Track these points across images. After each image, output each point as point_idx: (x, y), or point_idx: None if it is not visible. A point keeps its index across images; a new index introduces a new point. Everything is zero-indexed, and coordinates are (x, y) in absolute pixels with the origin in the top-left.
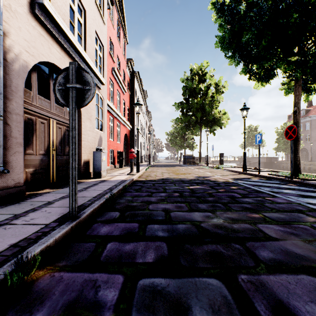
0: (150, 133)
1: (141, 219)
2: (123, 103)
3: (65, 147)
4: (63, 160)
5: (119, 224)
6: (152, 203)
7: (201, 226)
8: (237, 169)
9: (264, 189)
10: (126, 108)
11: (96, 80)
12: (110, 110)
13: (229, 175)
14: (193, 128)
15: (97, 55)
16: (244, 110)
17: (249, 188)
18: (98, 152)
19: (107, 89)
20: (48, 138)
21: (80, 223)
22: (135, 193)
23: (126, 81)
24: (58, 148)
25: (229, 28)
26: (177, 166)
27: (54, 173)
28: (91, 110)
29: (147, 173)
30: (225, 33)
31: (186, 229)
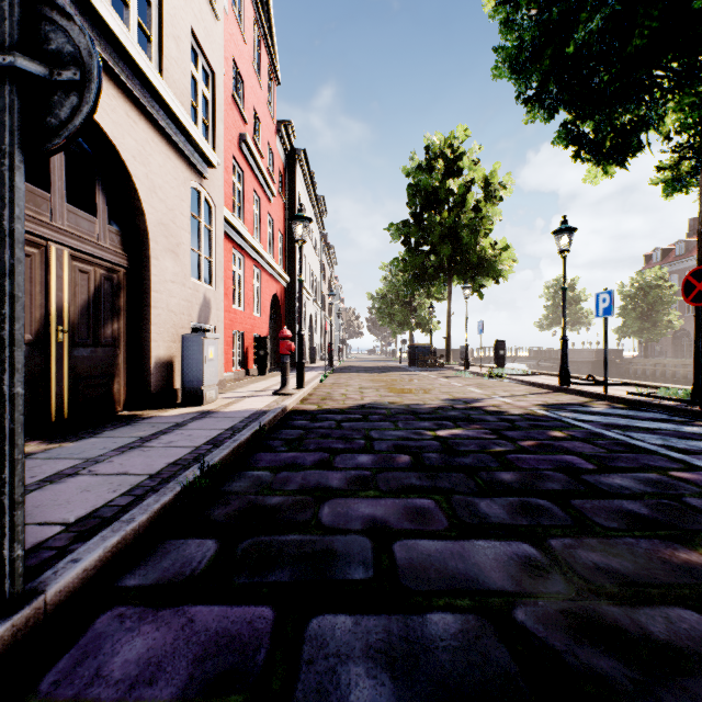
0: (333, 294)
1: (288, 582)
2: (268, 223)
3: (101, 325)
4: (94, 359)
5: (200, 611)
6: (333, 494)
7: (518, 624)
8: (542, 379)
9: (645, 441)
10: (275, 235)
11: (193, 154)
12: (236, 237)
13: (527, 394)
14: (433, 283)
15: (196, 92)
16: (564, 235)
17: (602, 437)
18: (194, 338)
19: (227, 184)
20: (44, 299)
21: (41, 618)
22: (285, 456)
23: (275, 170)
24: (78, 327)
25: (534, 18)
26: (394, 371)
27: (64, 394)
28: (179, 229)
29: (325, 388)
30: (524, 32)
31: (466, 650)
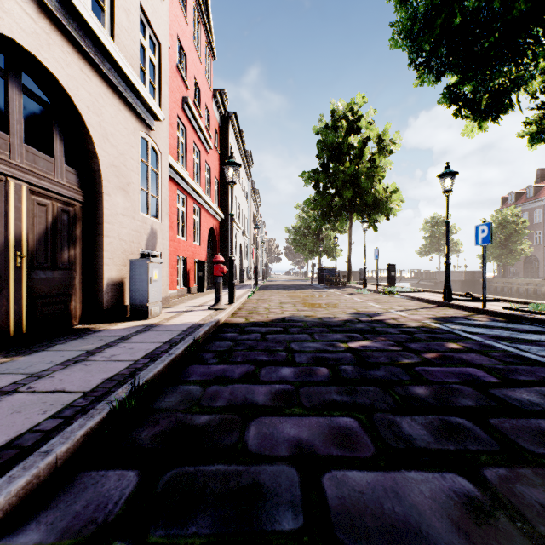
0: (258, 227)
1: (210, 535)
2: (206, 171)
3: (58, 251)
4: (52, 281)
5: None
6: (259, 412)
7: None
8: (427, 296)
9: (533, 353)
10: (212, 180)
11: (141, 109)
12: (179, 180)
13: (418, 308)
14: (337, 219)
15: (144, 58)
16: (447, 178)
17: (494, 349)
18: (141, 262)
19: (172, 137)
20: (3, 228)
21: None
22: (215, 368)
23: (212, 128)
24: (36, 253)
25: None
26: (307, 289)
27: (22, 311)
28: (129, 171)
29: (251, 303)
30: (418, 6)
31: None
